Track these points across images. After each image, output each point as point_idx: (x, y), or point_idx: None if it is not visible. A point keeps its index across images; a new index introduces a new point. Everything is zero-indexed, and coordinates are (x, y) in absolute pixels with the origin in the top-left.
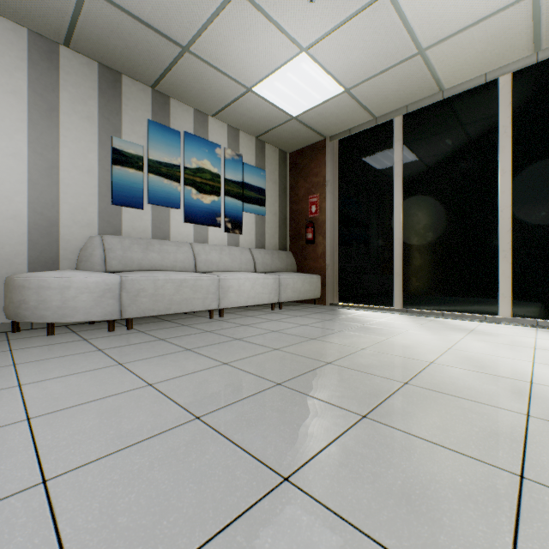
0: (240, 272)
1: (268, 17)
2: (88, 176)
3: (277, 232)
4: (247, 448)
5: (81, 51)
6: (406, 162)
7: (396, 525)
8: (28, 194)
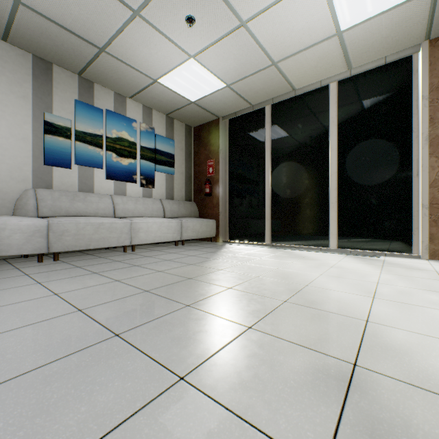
0: (150, 217)
1: (162, 33)
2: (24, 142)
3: (184, 187)
4: (103, 323)
5: (17, 45)
6: (273, 138)
7: (164, 349)
8: None
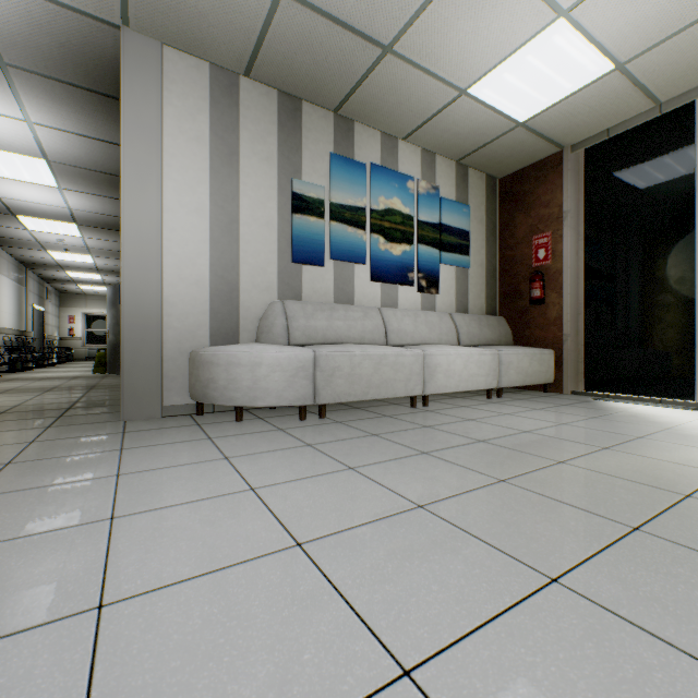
0: (446, 345)
1: None
2: (267, 229)
3: (483, 289)
4: None
5: (260, 80)
6: None
7: None
8: (210, 255)
